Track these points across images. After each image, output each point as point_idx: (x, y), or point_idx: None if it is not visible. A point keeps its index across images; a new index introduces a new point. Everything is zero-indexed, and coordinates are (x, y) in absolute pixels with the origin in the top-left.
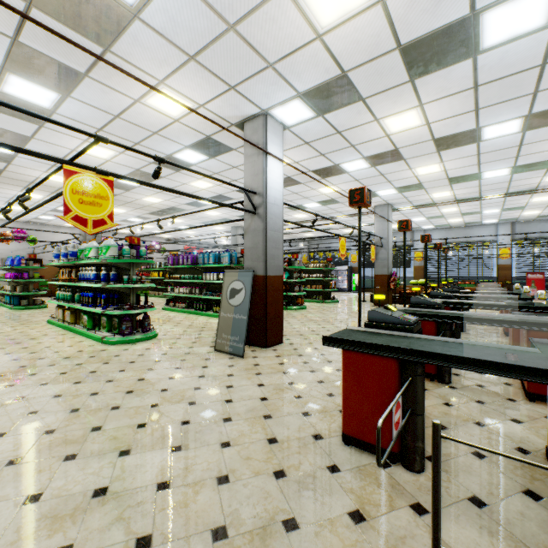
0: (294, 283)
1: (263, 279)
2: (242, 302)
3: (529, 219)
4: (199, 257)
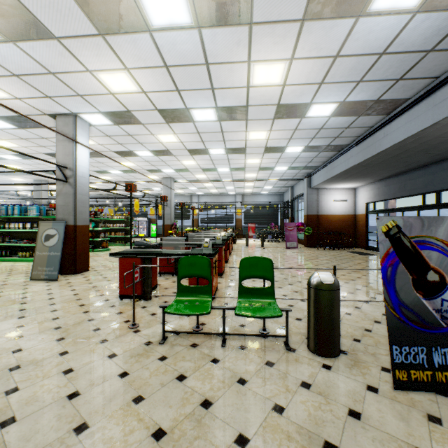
0: (100, 231)
1: (73, 227)
2: (56, 243)
3: (249, 193)
4: (0, 208)
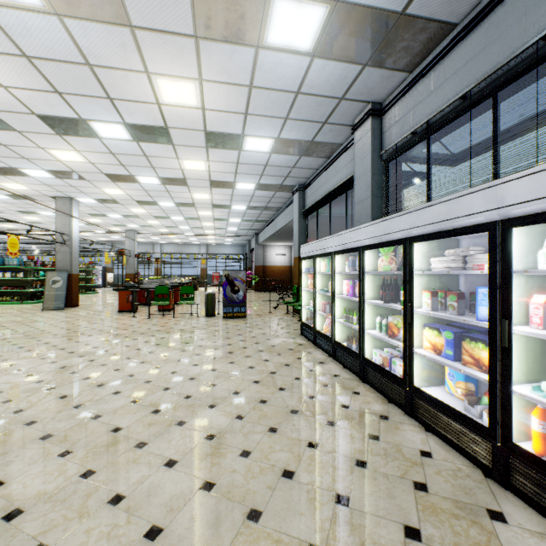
0: None
1: (70, 276)
2: (62, 286)
3: (214, 244)
4: None
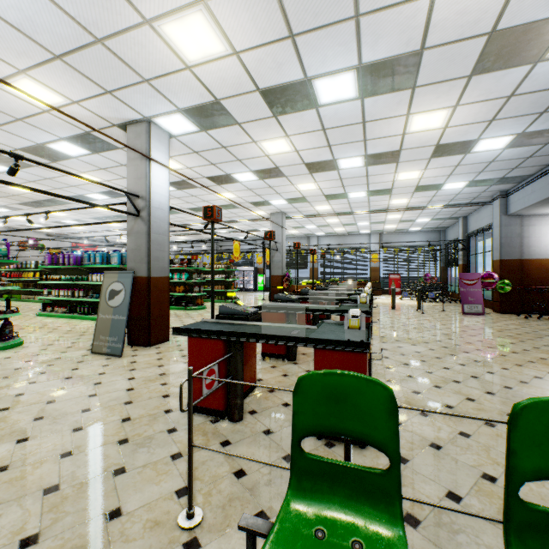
0: (194, 284)
1: (146, 280)
2: (122, 303)
3: (391, 231)
4: (83, 256)
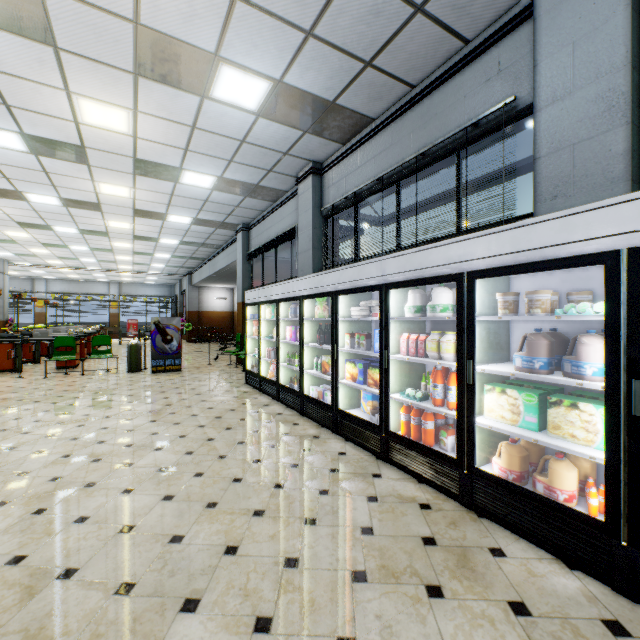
0: None
1: None
2: None
3: (130, 282)
4: None
